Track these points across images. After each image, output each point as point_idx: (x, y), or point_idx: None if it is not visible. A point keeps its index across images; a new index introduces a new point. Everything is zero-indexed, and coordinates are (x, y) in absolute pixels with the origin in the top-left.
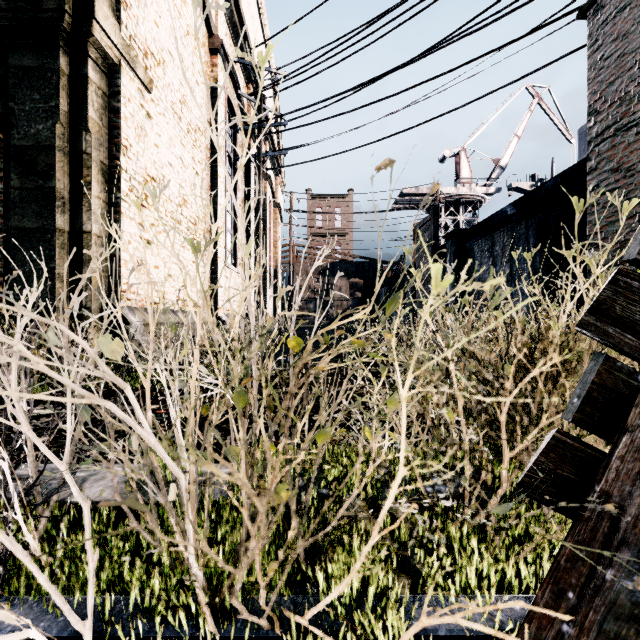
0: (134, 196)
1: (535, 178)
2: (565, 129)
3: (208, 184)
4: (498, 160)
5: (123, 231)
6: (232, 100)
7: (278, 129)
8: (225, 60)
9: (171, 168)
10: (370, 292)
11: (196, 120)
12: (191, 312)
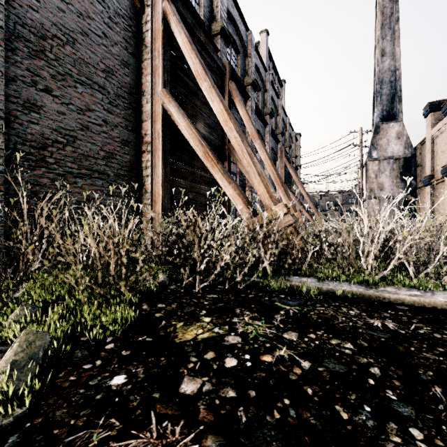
0: None
1: None
2: None
3: None
4: None
5: None
6: None
7: None
8: None
9: None
10: None
11: None
12: None
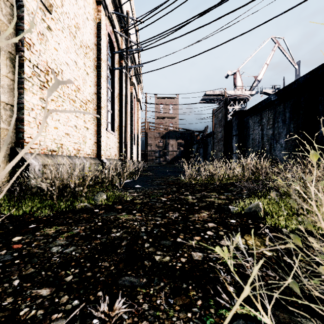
0: (37, 79)
1: (274, 87)
2: (292, 60)
3: (95, 81)
4: (256, 77)
5: (27, 101)
6: (111, 36)
7: (139, 59)
8: (106, 9)
9: (68, 66)
10: (188, 147)
11: (86, 41)
12: (83, 157)
